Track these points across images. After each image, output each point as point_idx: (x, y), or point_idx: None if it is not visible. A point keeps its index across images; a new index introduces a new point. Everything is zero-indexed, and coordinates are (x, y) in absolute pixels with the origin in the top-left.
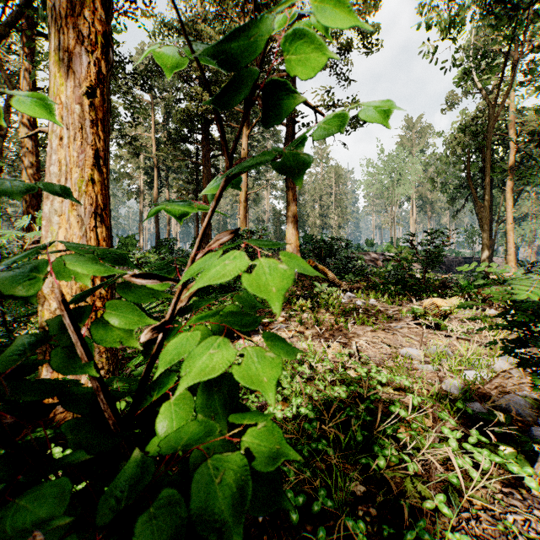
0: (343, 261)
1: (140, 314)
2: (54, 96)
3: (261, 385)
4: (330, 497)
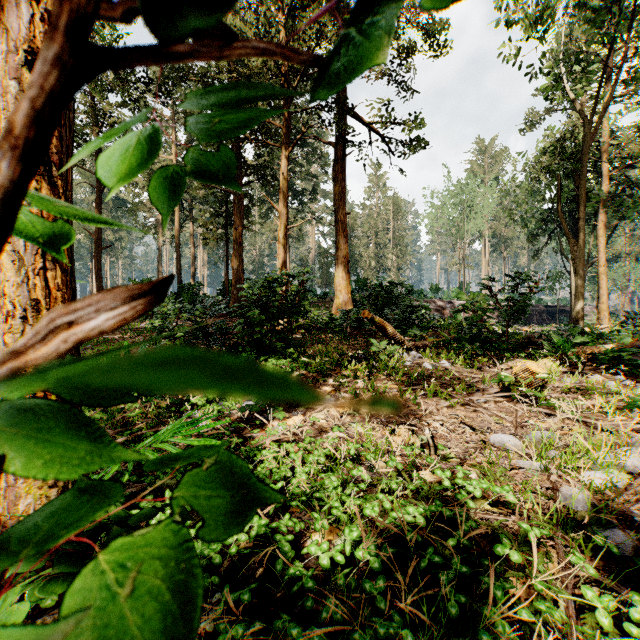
0: (405, 312)
1: None
2: None
3: None
4: None
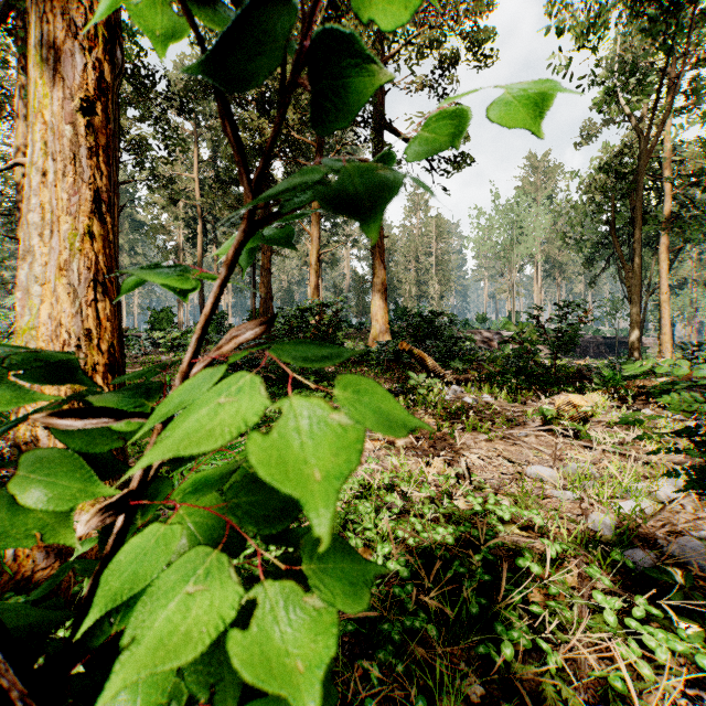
0: (447, 343)
1: (86, 476)
2: (34, 112)
3: (289, 681)
4: (432, 703)
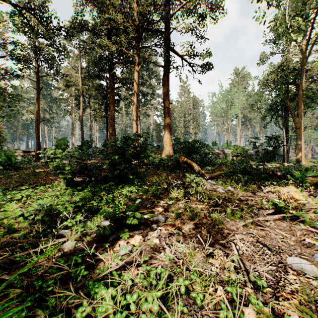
0: (202, 156)
1: None
2: None
3: None
4: None
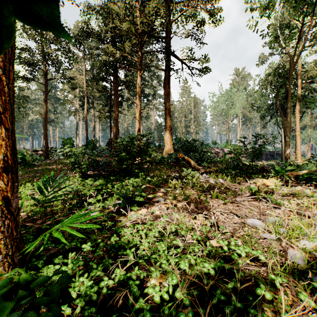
0: (200, 154)
1: None
2: None
3: None
4: None
